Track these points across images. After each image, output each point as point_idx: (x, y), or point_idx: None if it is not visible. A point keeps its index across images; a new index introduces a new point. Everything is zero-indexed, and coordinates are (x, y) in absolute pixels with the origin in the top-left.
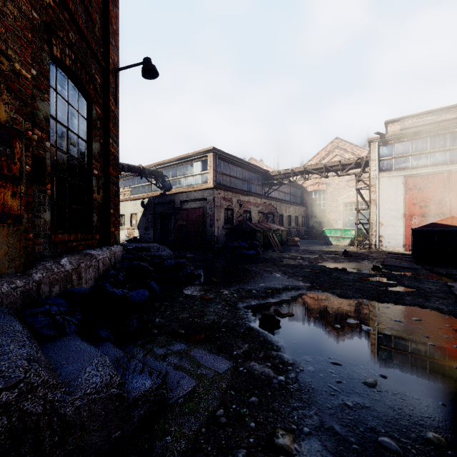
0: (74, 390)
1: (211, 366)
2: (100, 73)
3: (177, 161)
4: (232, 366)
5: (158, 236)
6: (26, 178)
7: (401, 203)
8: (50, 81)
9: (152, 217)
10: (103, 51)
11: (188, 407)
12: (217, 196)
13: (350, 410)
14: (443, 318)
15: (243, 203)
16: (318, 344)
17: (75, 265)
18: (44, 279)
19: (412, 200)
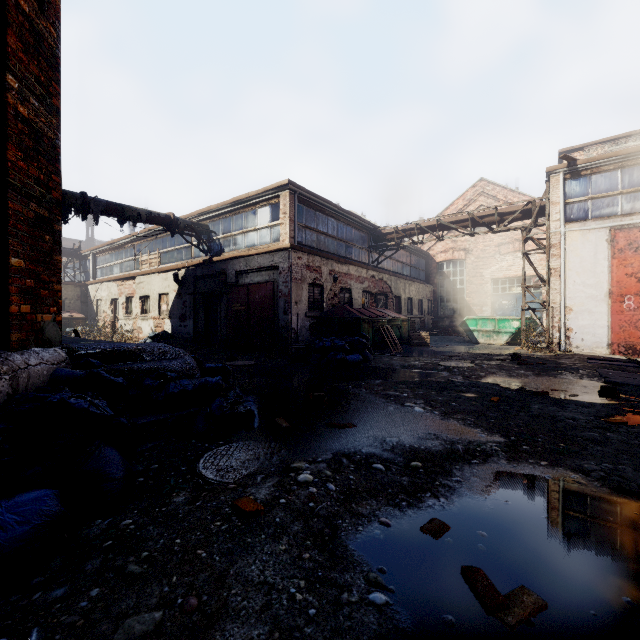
0: None
1: None
2: None
3: (231, 206)
4: None
5: (201, 330)
6: None
7: (604, 273)
8: None
9: (191, 299)
10: None
11: None
12: (296, 261)
13: None
14: None
15: (338, 276)
16: None
17: None
18: None
19: (624, 268)
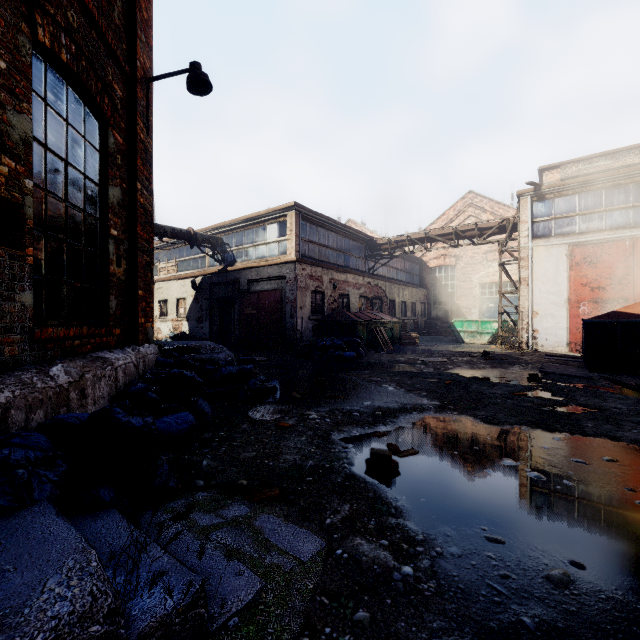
0: None
1: (288, 548)
2: (121, 83)
3: (243, 222)
4: (324, 547)
5: (217, 331)
6: None
7: (564, 283)
8: (34, 84)
9: (207, 303)
10: (126, 49)
11: (245, 635)
12: (301, 272)
13: (533, 636)
14: None
15: (338, 284)
16: (462, 504)
17: (75, 376)
18: (16, 400)
19: (580, 279)
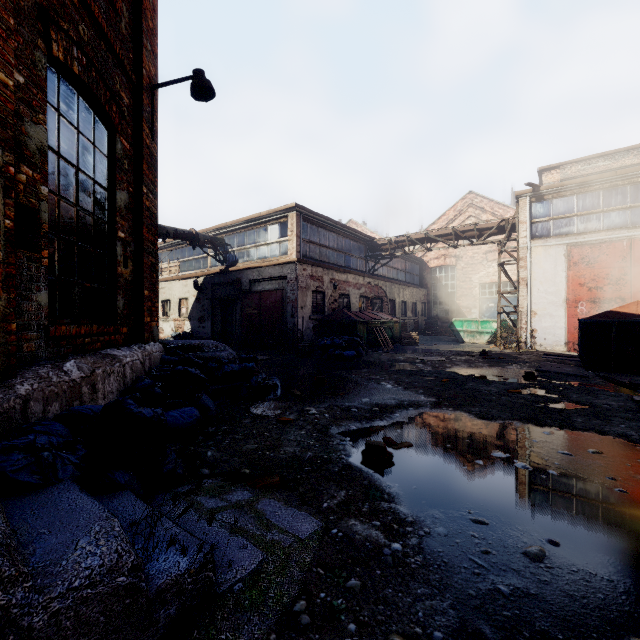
0: (51, 584)
1: (287, 527)
2: (128, 90)
3: (245, 223)
4: (320, 527)
5: (218, 331)
6: (5, 238)
7: (562, 283)
8: (49, 95)
9: (209, 303)
10: (133, 58)
11: (249, 597)
12: (301, 273)
13: (507, 601)
14: (633, 450)
15: (338, 284)
16: (451, 490)
17: (86, 371)
18: (35, 393)
19: (578, 279)
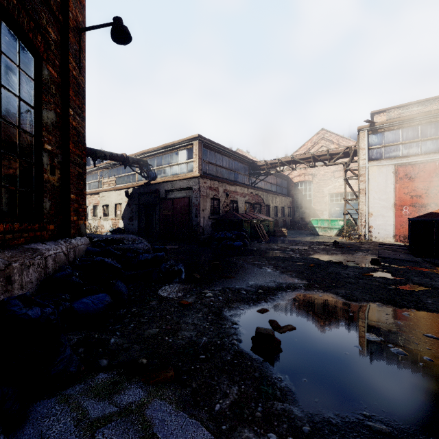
0: None
1: None
2: (56, 28)
3: (162, 149)
4: None
5: (143, 227)
6: None
7: (391, 192)
8: None
9: (136, 207)
10: (60, 3)
11: None
12: (203, 185)
13: None
14: None
15: (229, 193)
16: (340, 384)
17: (0, 265)
18: None
19: (403, 189)
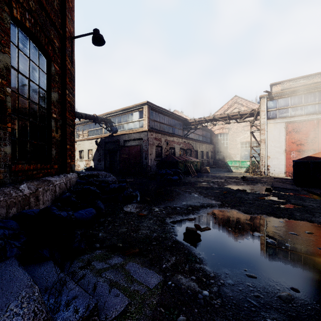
0: None
1: (143, 281)
2: (58, 39)
3: (121, 111)
4: (161, 280)
5: (108, 166)
6: None
7: (283, 142)
8: (12, 38)
9: (103, 152)
10: (61, 22)
11: None
12: (150, 136)
13: None
14: None
15: (169, 142)
16: (234, 256)
17: (33, 189)
18: (1, 203)
19: (291, 139)
